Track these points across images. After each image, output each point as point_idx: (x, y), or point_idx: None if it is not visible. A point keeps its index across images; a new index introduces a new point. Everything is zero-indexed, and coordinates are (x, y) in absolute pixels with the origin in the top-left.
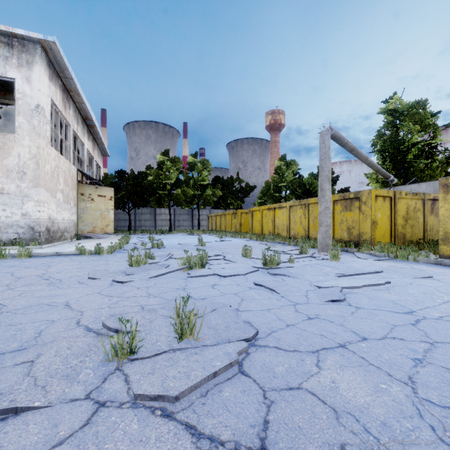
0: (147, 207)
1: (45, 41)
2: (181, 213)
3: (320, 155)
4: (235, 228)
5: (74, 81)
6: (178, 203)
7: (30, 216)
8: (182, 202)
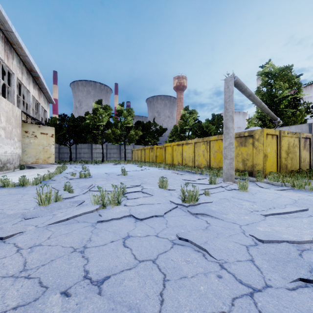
0: (86, 143)
1: None
2: (112, 148)
3: (225, 98)
4: (152, 159)
5: (15, 35)
6: (108, 140)
7: None
8: (112, 139)
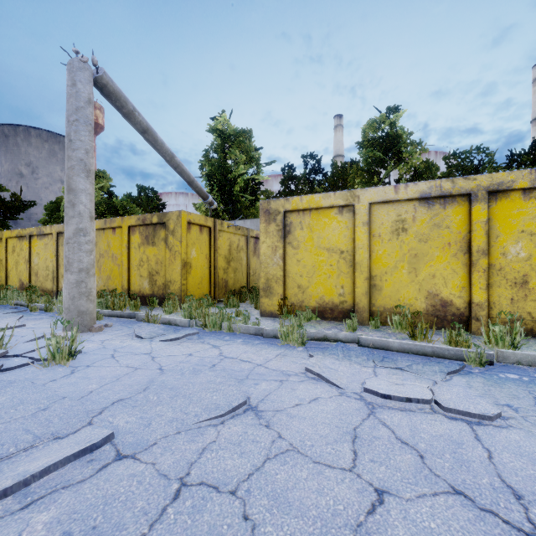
0: None
1: None
2: None
3: (68, 112)
4: None
5: None
6: None
7: None
8: None
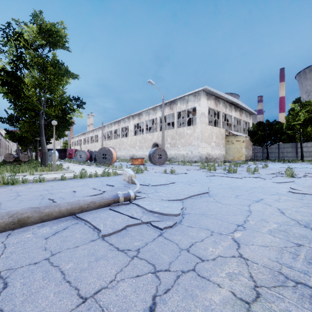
0: (293, 142)
1: (203, 89)
2: None
3: None
4: None
5: (218, 94)
6: (308, 138)
7: (200, 153)
8: (311, 137)
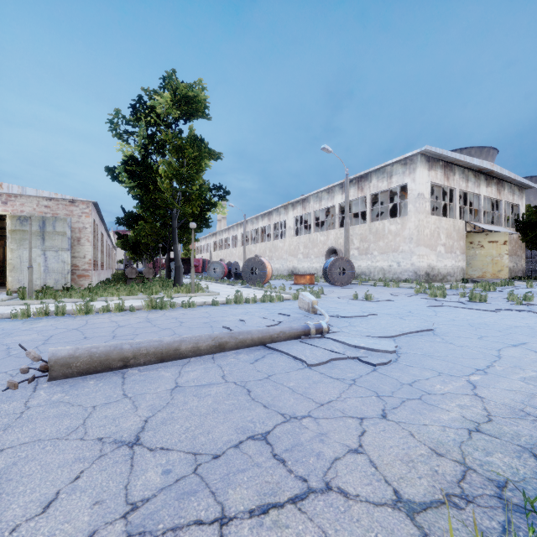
0: None
1: (421, 151)
2: None
3: None
4: None
5: (451, 157)
6: None
7: (414, 265)
8: None
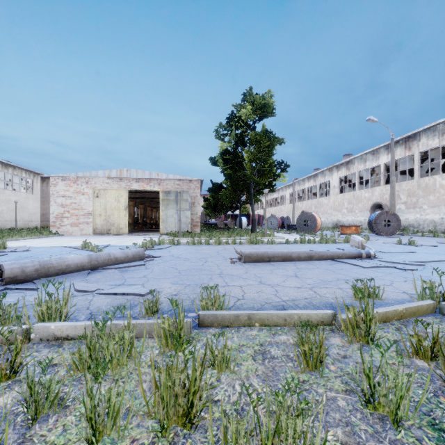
0: None
1: None
2: None
3: None
4: None
5: None
6: None
7: None
8: None
